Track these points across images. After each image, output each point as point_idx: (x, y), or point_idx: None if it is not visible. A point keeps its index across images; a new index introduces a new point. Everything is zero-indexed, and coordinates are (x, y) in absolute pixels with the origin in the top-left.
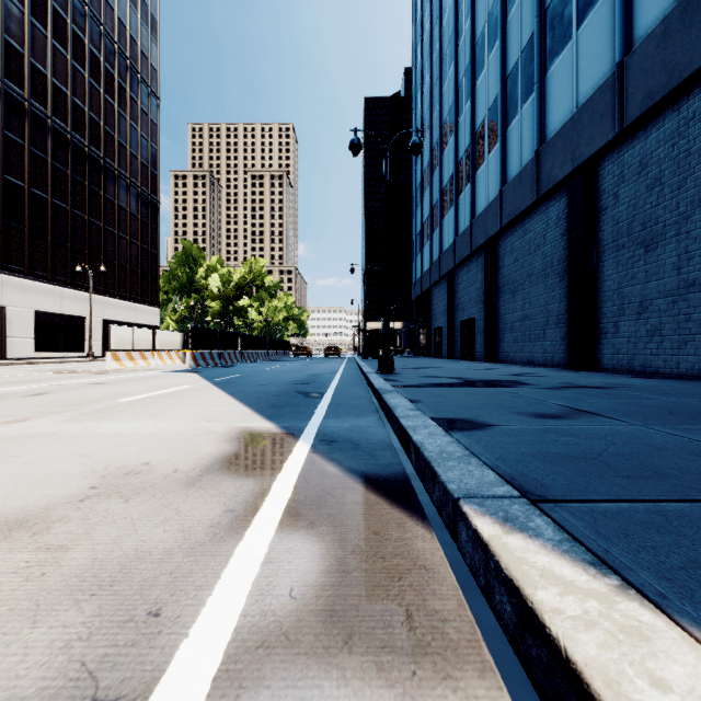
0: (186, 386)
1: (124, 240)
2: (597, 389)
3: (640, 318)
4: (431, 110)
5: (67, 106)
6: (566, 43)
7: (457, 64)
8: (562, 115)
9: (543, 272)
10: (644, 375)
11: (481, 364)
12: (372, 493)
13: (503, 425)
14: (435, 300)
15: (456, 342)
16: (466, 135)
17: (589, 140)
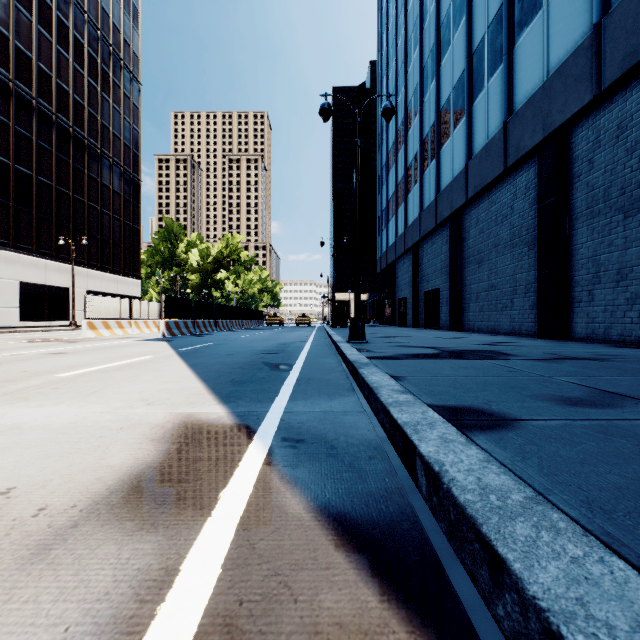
0: (148, 356)
1: (107, 216)
2: (594, 361)
3: (618, 285)
4: (396, 92)
5: (51, 88)
6: (536, 12)
7: (422, 46)
8: (531, 85)
9: (511, 242)
10: (623, 344)
11: (447, 332)
12: (370, 585)
13: (534, 419)
14: (400, 272)
15: (420, 311)
16: (430, 113)
17: (562, 107)
